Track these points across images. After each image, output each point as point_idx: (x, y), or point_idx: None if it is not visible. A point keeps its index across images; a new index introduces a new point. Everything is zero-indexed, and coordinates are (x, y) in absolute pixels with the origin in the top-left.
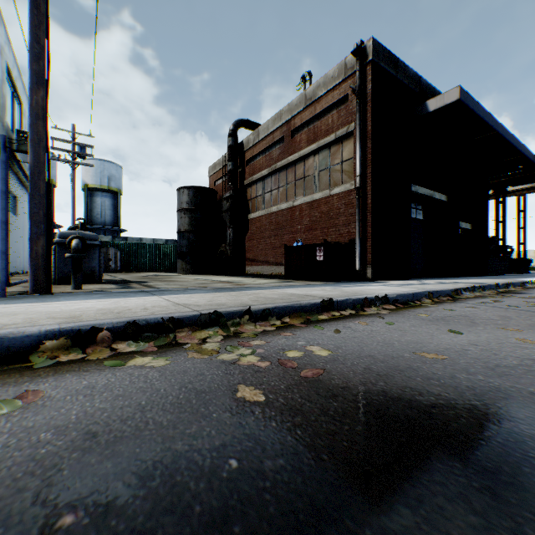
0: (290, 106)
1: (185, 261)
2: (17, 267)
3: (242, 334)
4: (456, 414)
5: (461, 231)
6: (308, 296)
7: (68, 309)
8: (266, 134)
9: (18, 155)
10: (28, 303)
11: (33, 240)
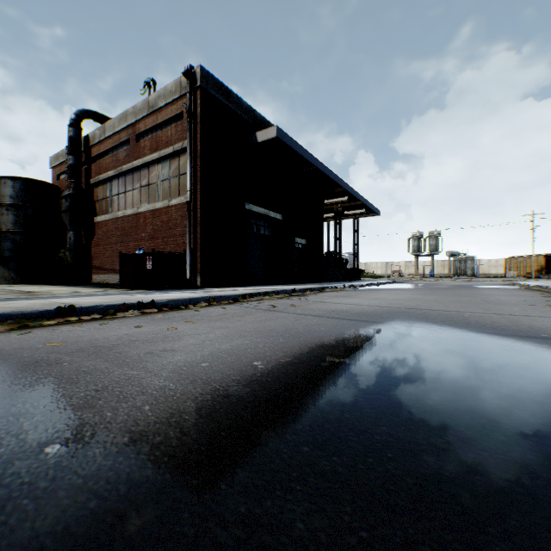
0: (135, 109)
1: (10, 268)
2: None
3: None
4: None
5: (300, 245)
6: (63, 304)
7: None
8: (112, 132)
9: None
10: None
11: None
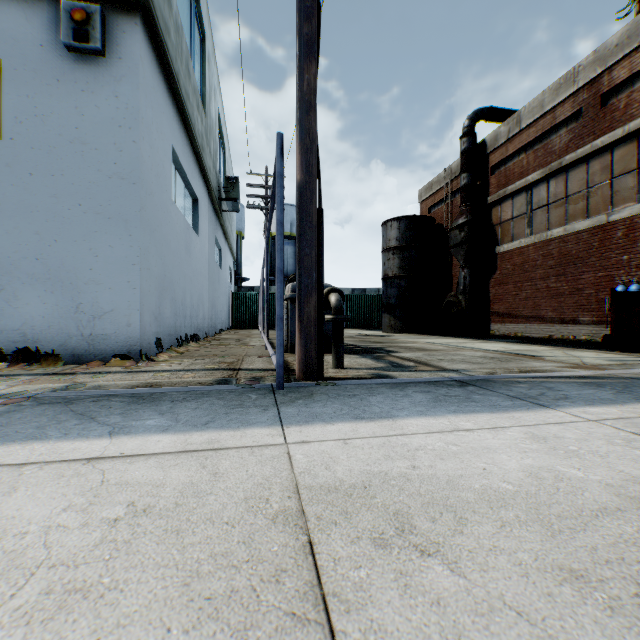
0: (599, 53)
1: (395, 316)
2: (222, 324)
3: None
4: None
5: None
6: None
7: (523, 484)
8: (536, 116)
9: (223, 206)
10: (350, 418)
11: (303, 297)
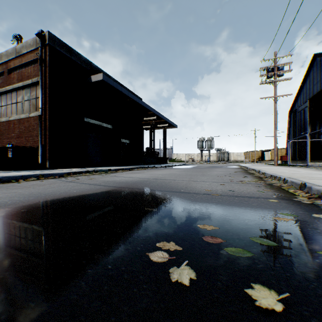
0: (8, 52)
1: None
2: None
3: None
4: None
5: (125, 143)
6: None
7: None
8: None
9: None
10: None
11: None
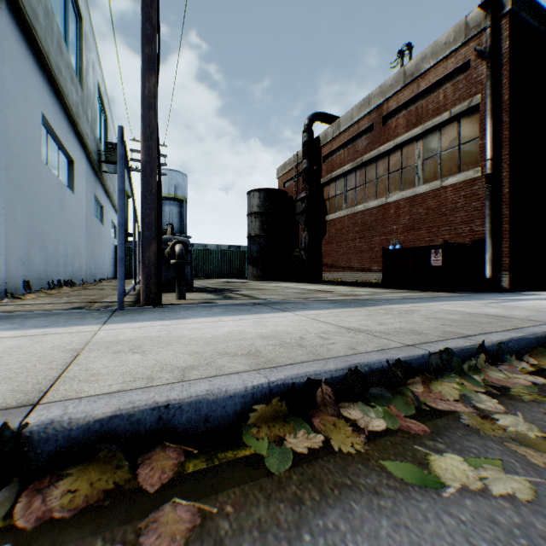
0: (382, 88)
1: (256, 267)
2: (103, 274)
3: (515, 393)
4: None
5: None
6: (504, 317)
7: (219, 335)
8: (349, 124)
9: (105, 167)
10: (156, 320)
11: (145, 245)
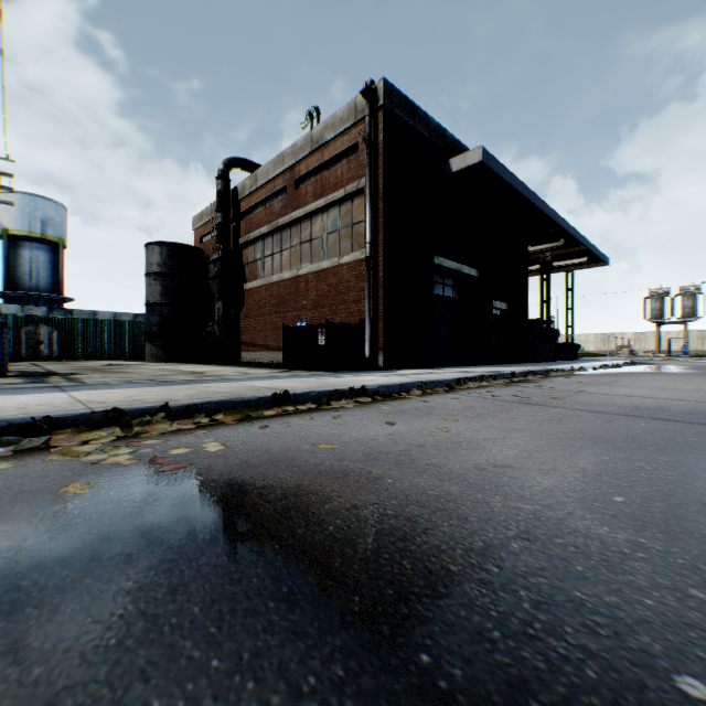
0: (294, 148)
1: (157, 344)
2: None
3: (145, 434)
4: (273, 492)
5: (498, 311)
6: (268, 389)
7: None
8: (265, 180)
9: None
10: None
11: None
